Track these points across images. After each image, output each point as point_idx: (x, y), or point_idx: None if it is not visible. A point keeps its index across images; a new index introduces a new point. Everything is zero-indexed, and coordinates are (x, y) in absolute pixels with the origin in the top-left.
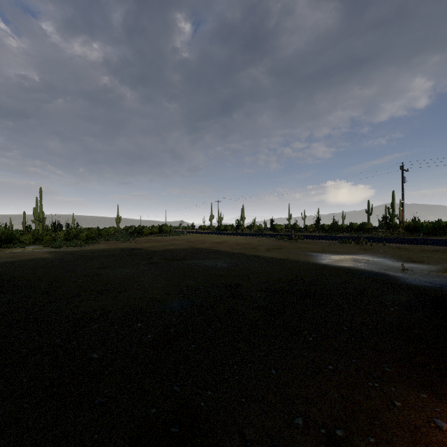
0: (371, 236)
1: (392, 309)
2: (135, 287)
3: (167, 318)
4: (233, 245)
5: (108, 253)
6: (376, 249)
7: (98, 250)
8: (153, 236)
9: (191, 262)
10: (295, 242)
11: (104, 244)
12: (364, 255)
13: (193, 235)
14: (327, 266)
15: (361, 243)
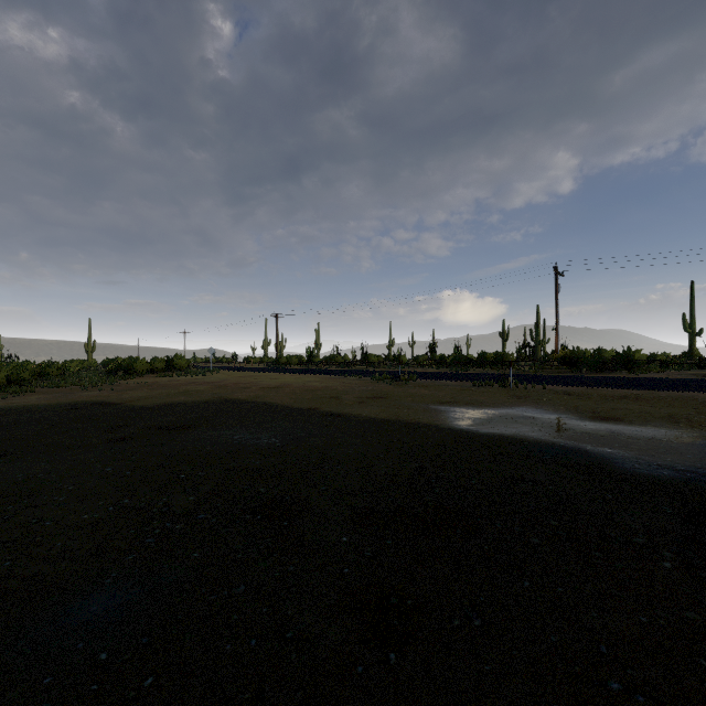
0: (515, 373)
1: (669, 565)
2: (6, 532)
3: (17, 705)
4: (299, 392)
5: (32, 415)
6: (537, 397)
7: (16, 409)
8: (154, 376)
9: (205, 436)
10: (404, 385)
11: (42, 395)
12: (523, 409)
13: (231, 374)
14: (472, 435)
15: (509, 385)
